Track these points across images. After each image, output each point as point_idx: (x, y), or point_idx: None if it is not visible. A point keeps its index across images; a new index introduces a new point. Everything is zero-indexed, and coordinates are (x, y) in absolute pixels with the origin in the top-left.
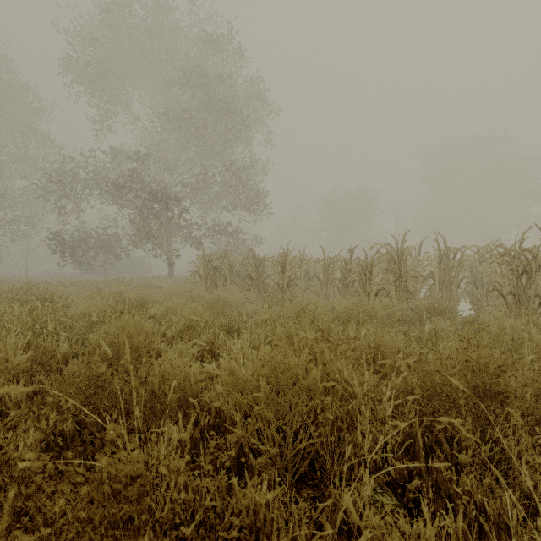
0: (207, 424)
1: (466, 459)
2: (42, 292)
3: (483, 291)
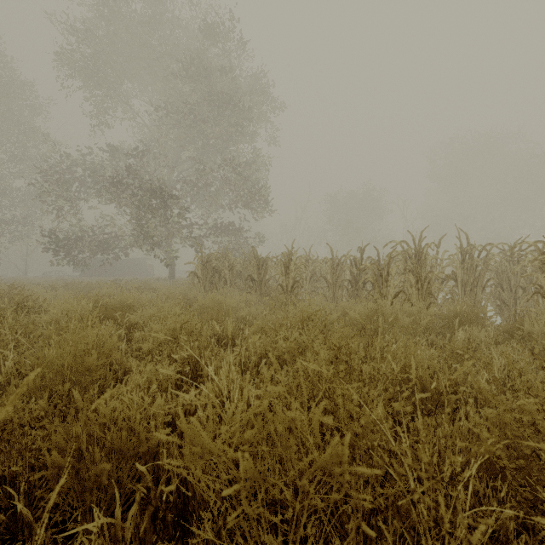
0: (164, 505)
1: None
2: (14, 295)
3: (510, 294)
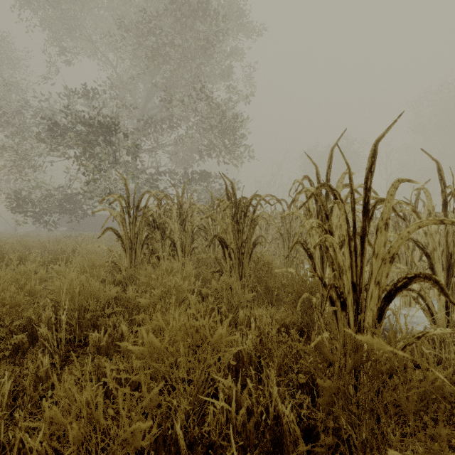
0: None
1: None
2: None
3: None
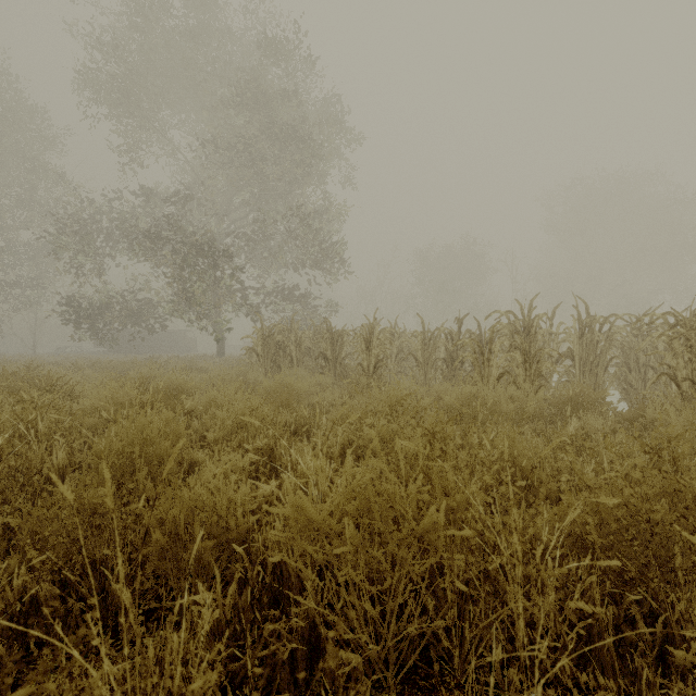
0: (260, 585)
1: (687, 658)
2: (42, 377)
3: (638, 375)
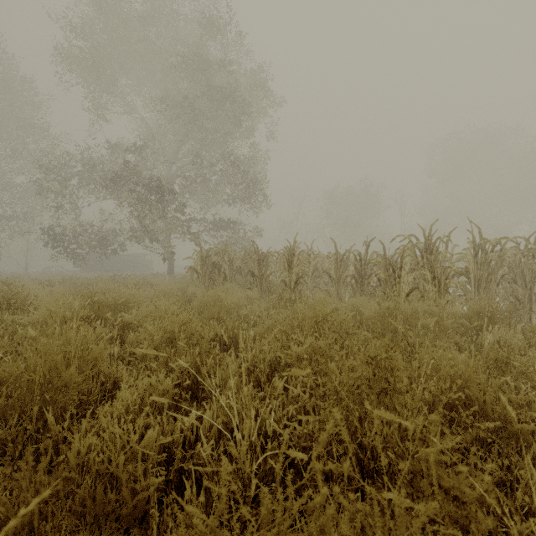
0: None
1: None
2: (3, 292)
3: (525, 290)
